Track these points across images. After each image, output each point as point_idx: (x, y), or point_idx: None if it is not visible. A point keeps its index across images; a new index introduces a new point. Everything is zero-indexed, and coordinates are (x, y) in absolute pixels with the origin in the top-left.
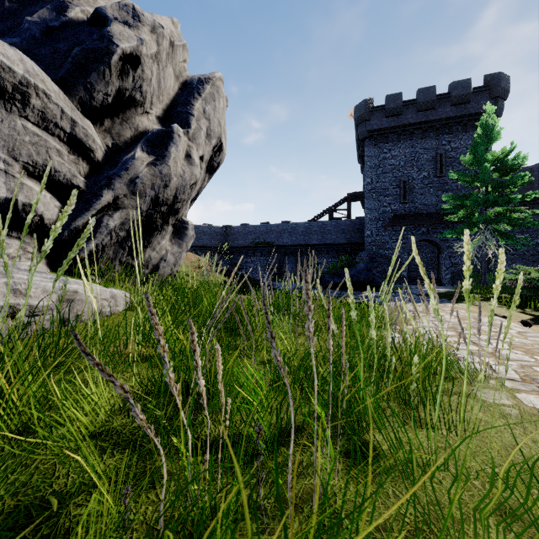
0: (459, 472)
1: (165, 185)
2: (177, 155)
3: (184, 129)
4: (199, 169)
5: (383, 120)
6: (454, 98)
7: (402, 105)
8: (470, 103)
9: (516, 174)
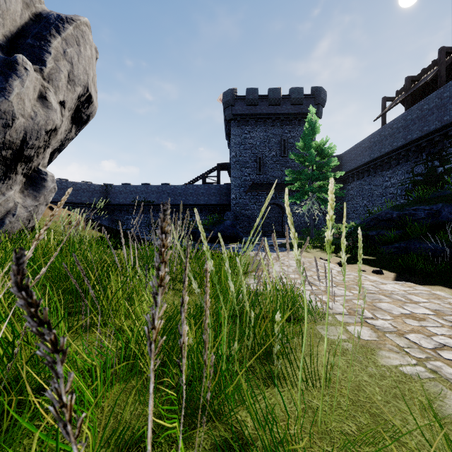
0: (324, 442)
1: (6, 124)
2: (23, 91)
3: (37, 65)
4: (58, 115)
5: (244, 108)
6: (293, 100)
7: (258, 98)
8: (303, 105)
9: (331, 159)
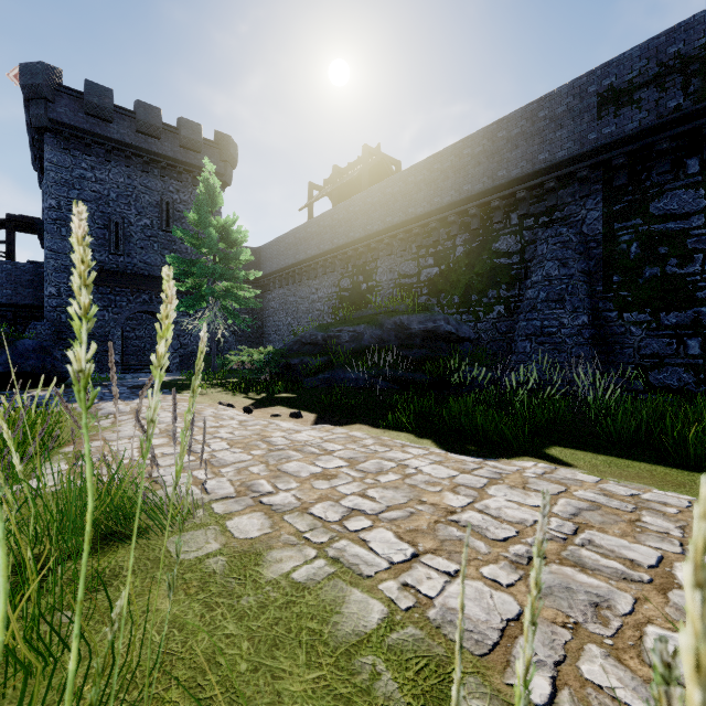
0: None
1: None
2: None
3: None
4: None
5: (81, 116)
6: (184, 139)
7: (113, 109)
8: (201, 154)
9: (243, 249)
